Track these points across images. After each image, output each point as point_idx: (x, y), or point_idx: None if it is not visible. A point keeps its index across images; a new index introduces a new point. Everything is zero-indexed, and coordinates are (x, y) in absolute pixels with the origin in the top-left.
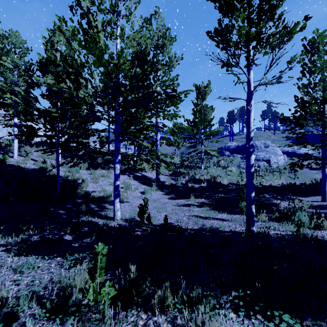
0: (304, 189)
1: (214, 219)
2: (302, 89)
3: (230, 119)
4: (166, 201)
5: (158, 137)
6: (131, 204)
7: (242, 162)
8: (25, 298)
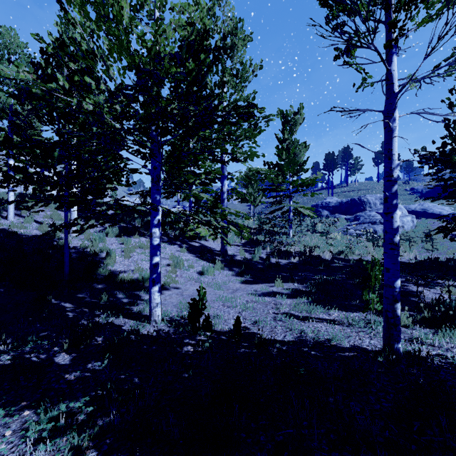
0: (453, 267)
1: (318, 321)
2: None
3: (329, 165)
4: (238, 286)
5: (225, 188)
6: (182, 291)
7: (349, 225)
8: None
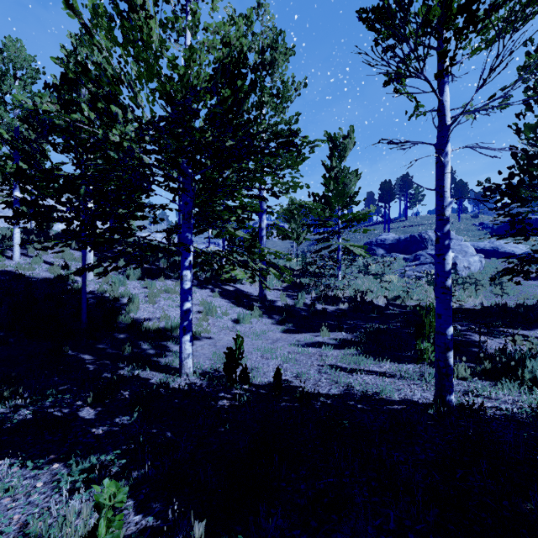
0: (523, 314)
1: (367, 374)
2: (524, 133)
3: (385, 195)
4: (278, 336)
5: (264, 223)
6: (215, 341)
7: (407, 266)
8: None
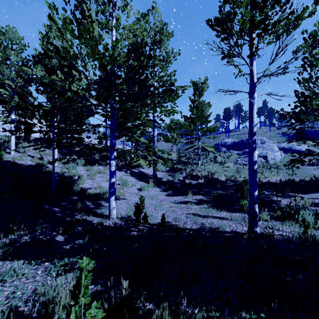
0: (303, 185)
1: (213, 218)
2: (302, 83)
3: (226, 116)
4: (164, 197)
5: (155, 133)
6: (128, 201)
7: (239, 158)
8: (0, 317)
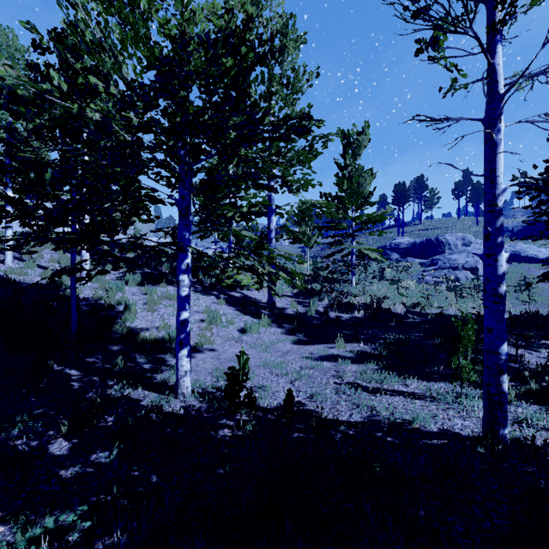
0: None
1: (393, 395)
2: None
3: (399, 198)
4: (289, 347)
5: (273, 225)
6: (219, 354)
7: (424, 271)
8: None
